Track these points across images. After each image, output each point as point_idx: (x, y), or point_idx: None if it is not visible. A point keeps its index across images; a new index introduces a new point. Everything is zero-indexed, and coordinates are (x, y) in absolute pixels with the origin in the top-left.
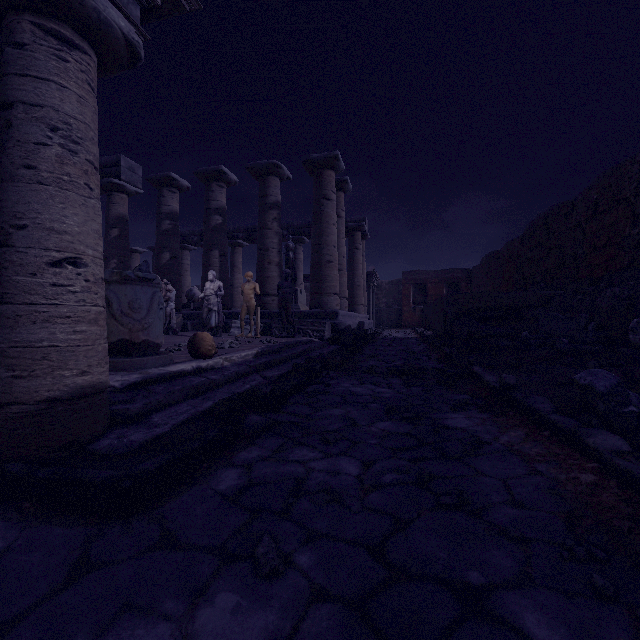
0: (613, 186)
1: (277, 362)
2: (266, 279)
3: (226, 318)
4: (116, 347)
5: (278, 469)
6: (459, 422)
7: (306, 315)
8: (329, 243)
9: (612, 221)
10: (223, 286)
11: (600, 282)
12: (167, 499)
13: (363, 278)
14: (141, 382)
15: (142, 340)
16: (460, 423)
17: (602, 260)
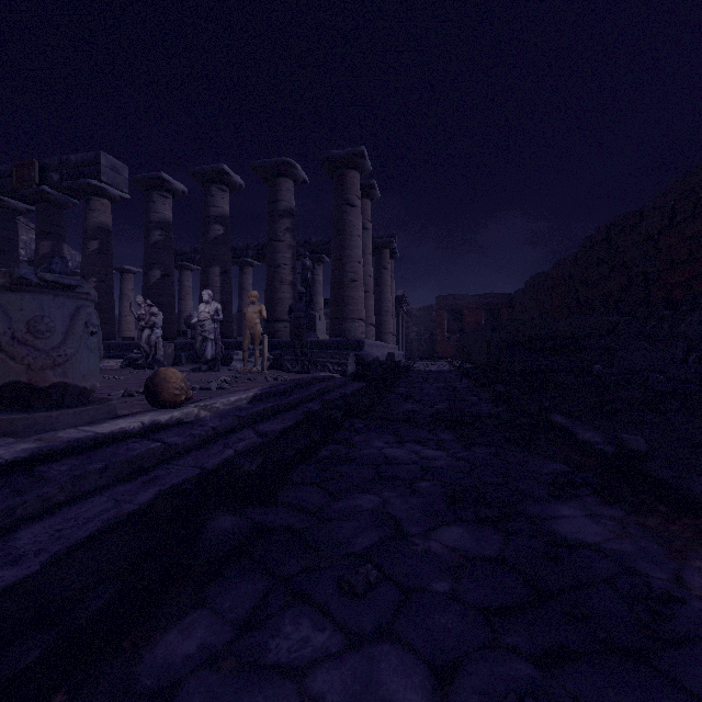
0: (697, 188)
1: (282, 408)
2: (277, 301)
3: (228, 349)
4: (6, 395)
5: None
6: (581, 528)
7: (325, 345)
8: (353, 258)
9: (696, 231)
10: (225, 310)
11: (680, 305)
12: None
13: (392, 303)
14: (27, 459)
15: (52, 383)
16: (584, 531)
17: (683, 278)
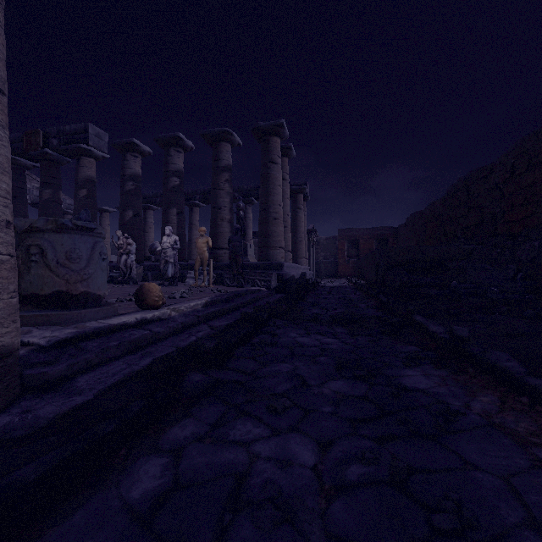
0: (530, 151)
1: (226, 311)
2: (219, 234)
3: (183, 269)
4: (52, 299)
5: (214, 457)
6: (417, 381)
7: (254, 266)
8: (275, 202)
9: (529, 182)
10: (180, 240)
11: (518, 237)
12: (52, 521)
13: (304, 234)
14: (73, 338)
15: (81, 292)
16: (419, 383)
17: (520, 217)
